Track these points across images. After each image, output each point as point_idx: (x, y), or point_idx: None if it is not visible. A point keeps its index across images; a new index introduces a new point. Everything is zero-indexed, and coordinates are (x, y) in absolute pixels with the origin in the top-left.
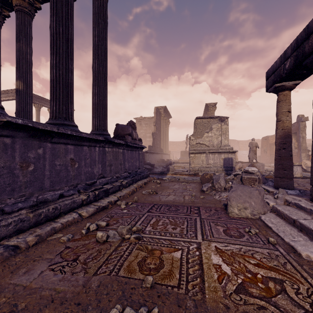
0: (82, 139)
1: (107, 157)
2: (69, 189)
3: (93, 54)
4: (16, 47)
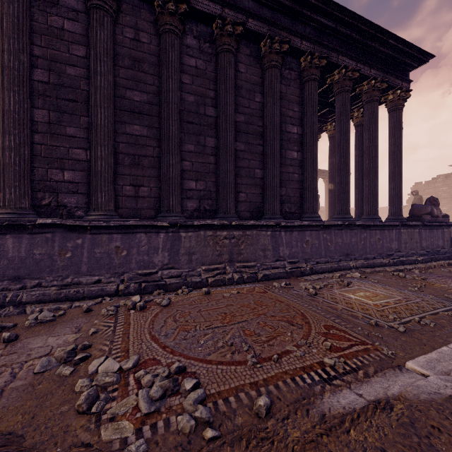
0: (384, 226)
1: (402, 236)
2: (377, 255)
3: (389, 158)
4: (329, 162)
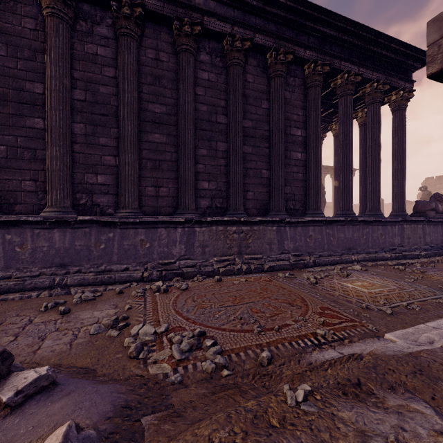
0: (387, 221)
1: (405, 232)
2: (379, 249)
3: (392, 156)
4: (334, 160)
